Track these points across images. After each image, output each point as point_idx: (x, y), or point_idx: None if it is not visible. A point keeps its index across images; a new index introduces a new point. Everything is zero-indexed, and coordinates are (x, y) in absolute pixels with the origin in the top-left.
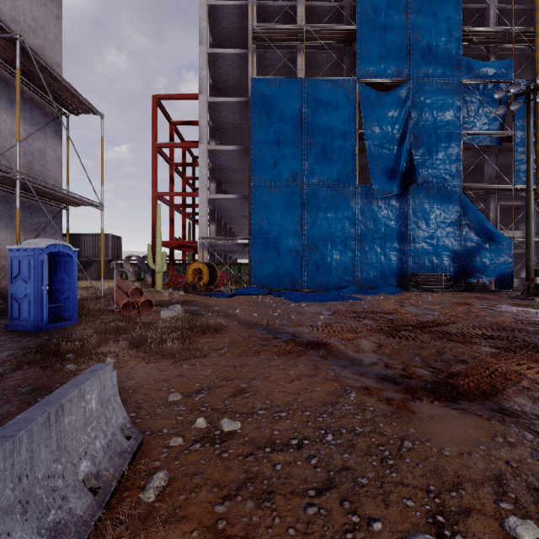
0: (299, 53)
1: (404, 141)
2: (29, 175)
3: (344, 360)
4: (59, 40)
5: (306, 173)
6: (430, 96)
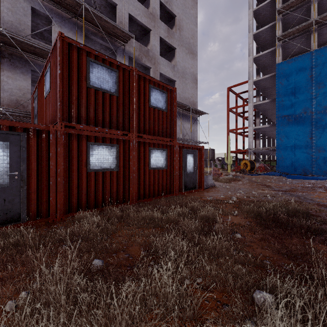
0: (312, 33)
1: None
2: (192, 140)
3: (268, 188)
4: (197, 94)
5: (314, 106)
6: None
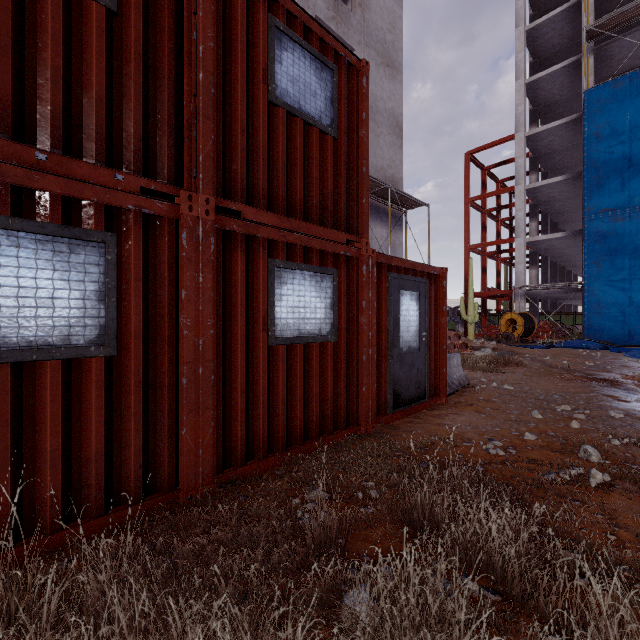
0: None
1: None
2: None
3: (621, 390)
4: (401, 162)
5: None
6: None
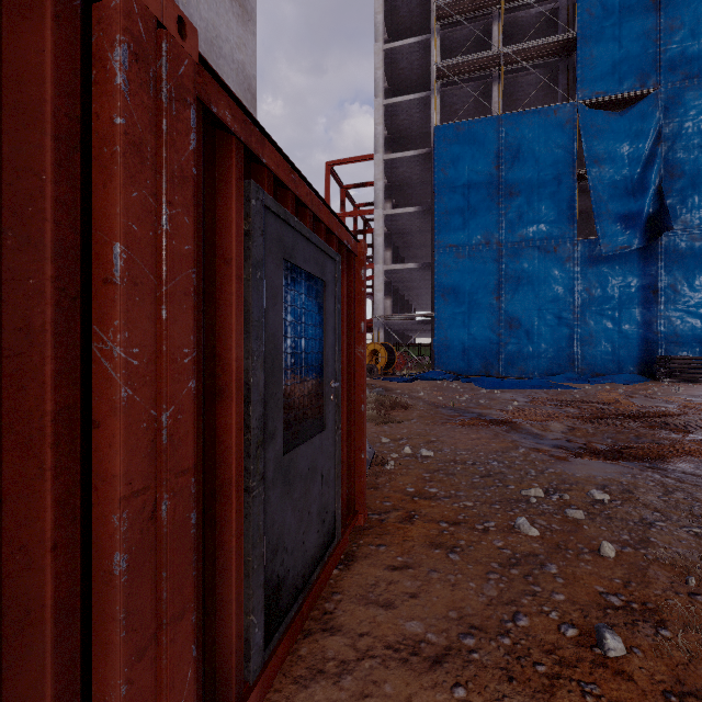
0: (495, 82)
1: (650, 174)
2: None
3: (526, 435)
4: None
5: (504, 231)
6: (696, 104)
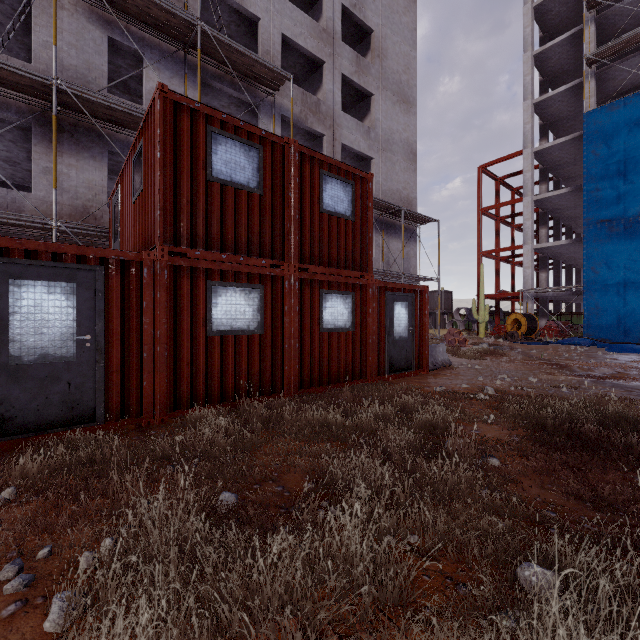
0: None
1: None
2: (406, 273)
3: (564, 370)
4: (415, 183)
5: None
6: None
